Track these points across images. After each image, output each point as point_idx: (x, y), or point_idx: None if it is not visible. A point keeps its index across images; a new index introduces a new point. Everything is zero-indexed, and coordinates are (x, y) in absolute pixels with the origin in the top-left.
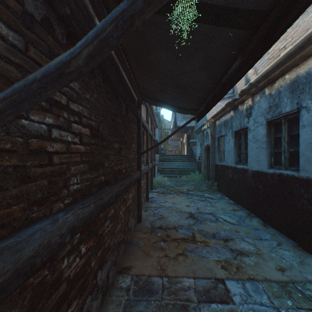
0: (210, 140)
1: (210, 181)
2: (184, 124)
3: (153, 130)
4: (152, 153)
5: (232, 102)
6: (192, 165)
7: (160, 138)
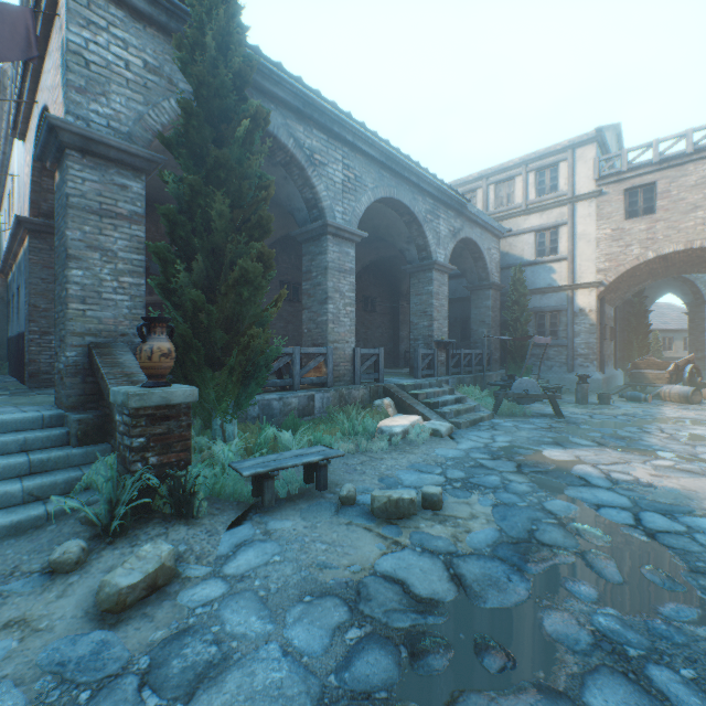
0: None
1: None
2: None
3: None
4: None
5: (7, 262)
6: None
7: None
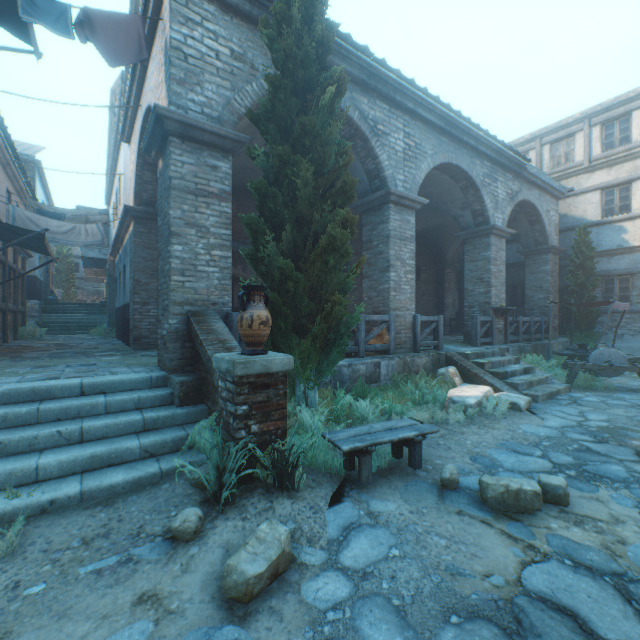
0: (109, 281)
1: (109, 328)
2: (46, 263)
3: (23, 261)
4: (18, 293)
5: (115, 246)
6: (106, 318)
7: (46, 274)
